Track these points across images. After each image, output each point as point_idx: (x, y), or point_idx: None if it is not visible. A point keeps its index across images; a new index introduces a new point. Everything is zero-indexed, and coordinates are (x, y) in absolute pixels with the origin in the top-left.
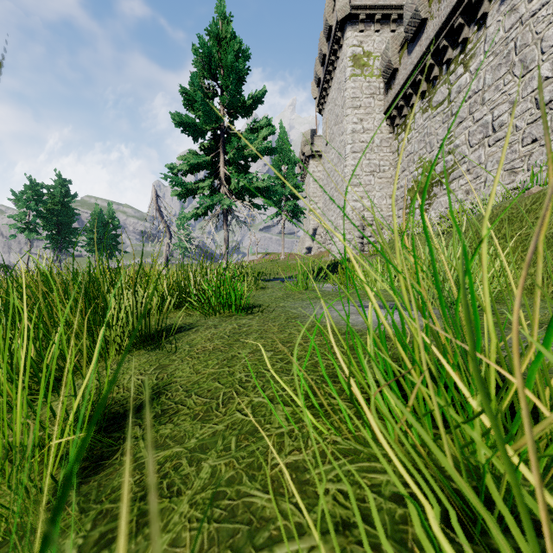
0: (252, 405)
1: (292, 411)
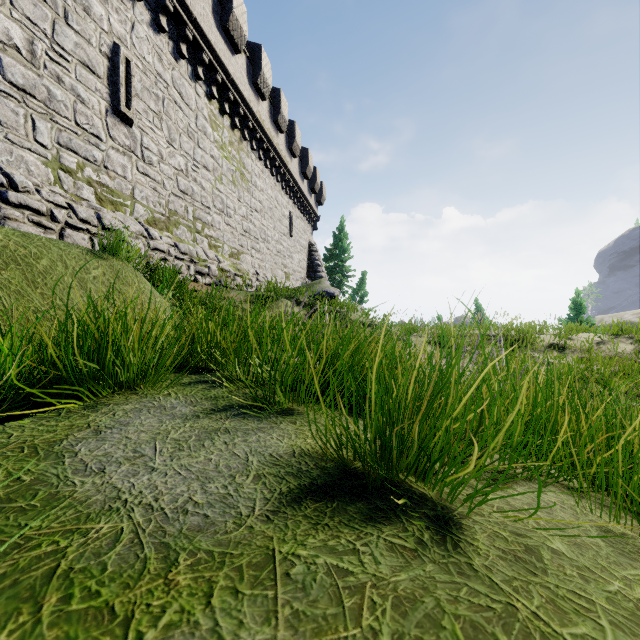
0: (618, 579)
1: (546, 542)
